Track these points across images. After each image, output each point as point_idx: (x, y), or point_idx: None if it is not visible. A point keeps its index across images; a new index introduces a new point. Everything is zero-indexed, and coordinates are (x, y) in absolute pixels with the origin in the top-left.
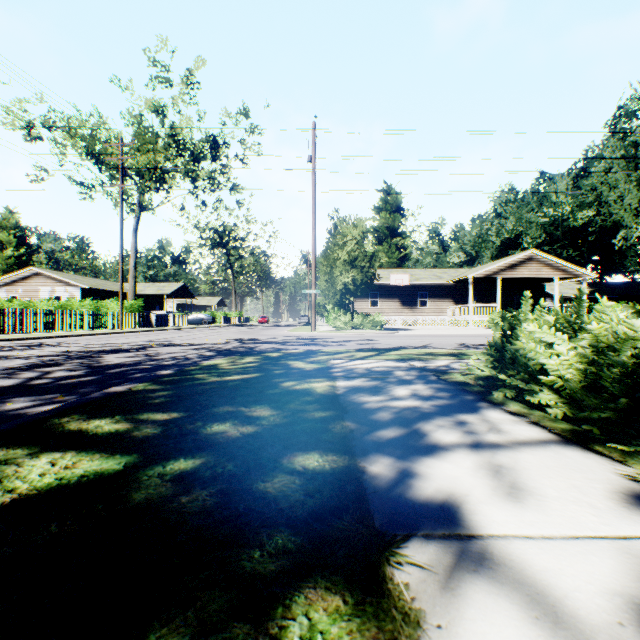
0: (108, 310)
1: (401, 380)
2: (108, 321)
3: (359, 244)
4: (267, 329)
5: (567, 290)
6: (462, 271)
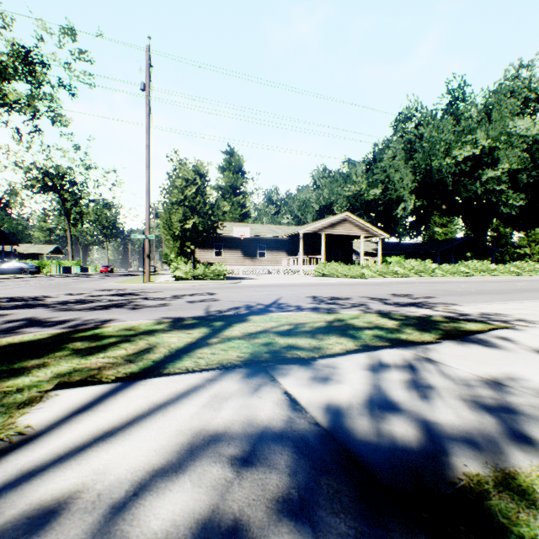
0: None
1: None
2: None
3: (201, 189)
4: (96, 280)
5: (365, 247)
6: (293, 228)
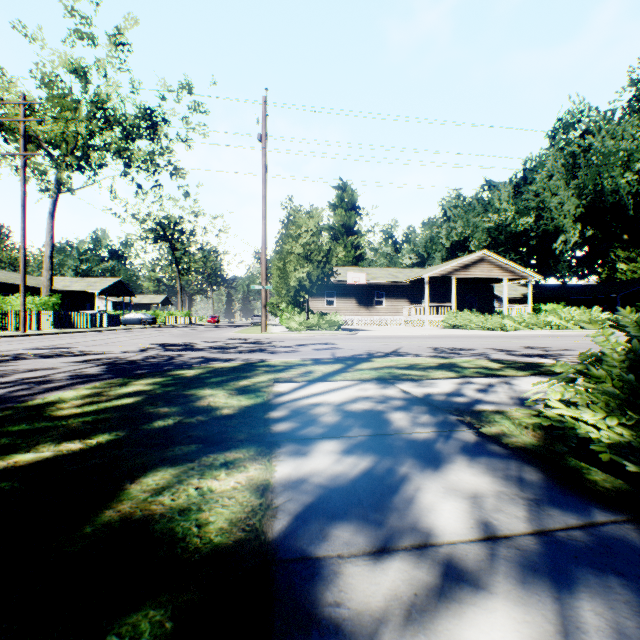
0: (13, 308)
1: (414, 446)
2: (8, 321)
3: (315, 236)
4: (212, 330)
5: (511, 291)
6: (417, 271)
